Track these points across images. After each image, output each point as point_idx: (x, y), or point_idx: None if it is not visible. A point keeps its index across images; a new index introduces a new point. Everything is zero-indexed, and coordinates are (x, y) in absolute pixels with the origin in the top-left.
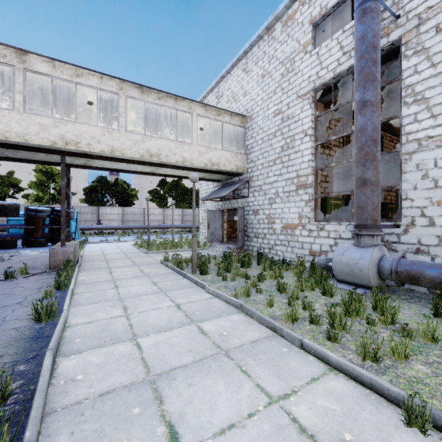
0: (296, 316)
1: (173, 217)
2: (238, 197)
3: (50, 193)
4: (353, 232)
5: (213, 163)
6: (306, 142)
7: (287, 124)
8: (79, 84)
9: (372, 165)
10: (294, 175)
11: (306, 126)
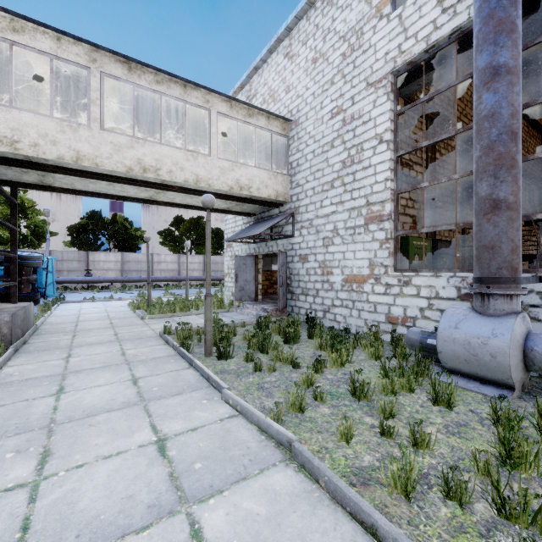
0: (412, 479)
1: (192, 266)
2: (278, 237)
3: (20, 233)
4: (474, 290)
5: (242, 186)
6: (382, 152)
7: (351, 128)
8: (17, 45)
9: (510, 175)
10: (362, 203)
11: (381, 127)
